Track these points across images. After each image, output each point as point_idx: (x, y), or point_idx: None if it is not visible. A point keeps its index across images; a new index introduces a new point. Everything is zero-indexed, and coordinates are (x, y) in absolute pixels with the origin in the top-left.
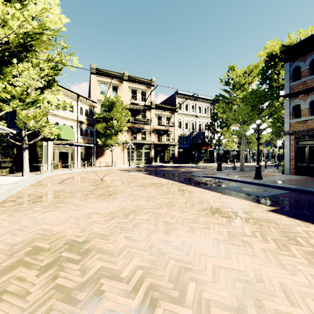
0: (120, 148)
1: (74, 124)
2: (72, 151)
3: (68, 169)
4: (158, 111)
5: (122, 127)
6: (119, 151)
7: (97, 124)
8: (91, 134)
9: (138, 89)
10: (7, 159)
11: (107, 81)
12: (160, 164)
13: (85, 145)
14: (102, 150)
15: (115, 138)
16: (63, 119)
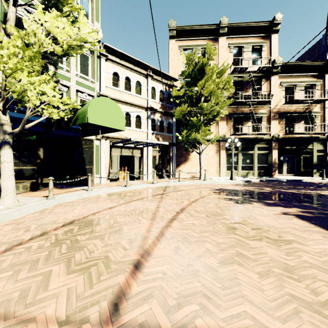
0: (213, 149)
1: (143, 113)
2: (140, 154)
3: (130, 183)
4: (286, 76)
5: (218, 109)
6: (213, 154)
7: (176, 109)
8: (168, 128)
9: (246, 45)
10: (27, 166)
11: (193, 44)
12: (289, 176)
13: (153, 142)
14: (185, 153)
15: (204, 130)
16: (125, 105)
